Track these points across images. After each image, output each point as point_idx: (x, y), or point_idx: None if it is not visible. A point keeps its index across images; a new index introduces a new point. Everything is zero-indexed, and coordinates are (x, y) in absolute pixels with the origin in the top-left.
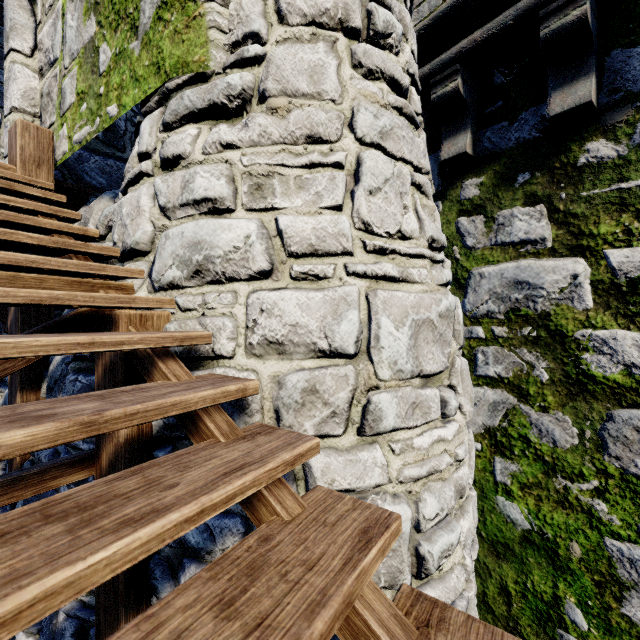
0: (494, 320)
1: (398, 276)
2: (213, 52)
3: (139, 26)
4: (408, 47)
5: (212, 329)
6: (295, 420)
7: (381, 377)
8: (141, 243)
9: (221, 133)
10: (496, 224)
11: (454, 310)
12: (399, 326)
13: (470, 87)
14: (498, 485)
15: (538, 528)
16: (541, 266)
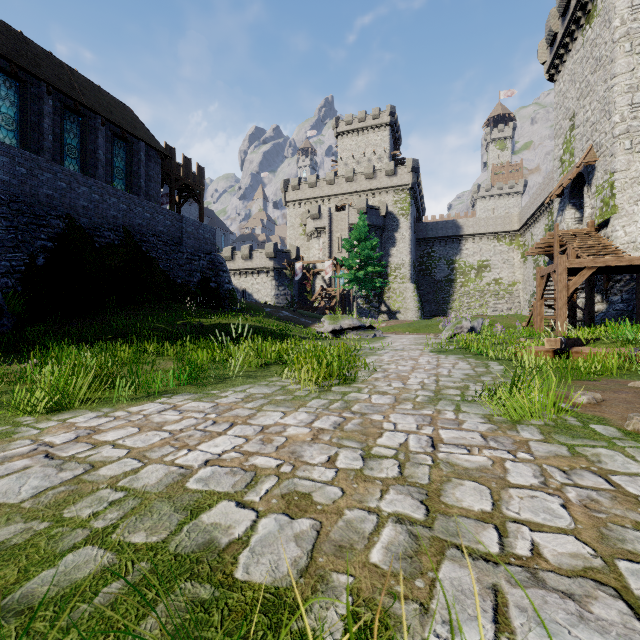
0: None
1: None
2: (618, 211)
3: (609, 207)
4: None
5: (616, 243)
6: (625, 250)
7: (636, 244)
8: (609, 236)
9: (619, 221)
10: None
11: None
12: None
13: None
14: None
15: None
16: None
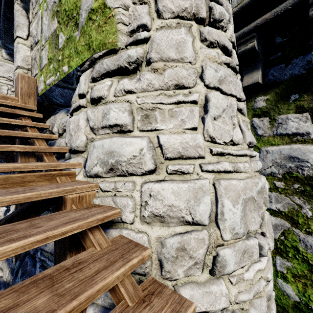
0: (275, 177)
1: (232, 170)
2: (120, 37)
3: (79, 23)
4: (231, 26)
5: (120, 206)
6: (172, 268)
7: (225, 239)
8: (80, 147)
9: (124, 84)
10: (277, 123)
11: (264, 187)
12: (235, 204)
13: (261, 45)
14: (278, 272)
15: (304, 302)
16: (306, 149)
